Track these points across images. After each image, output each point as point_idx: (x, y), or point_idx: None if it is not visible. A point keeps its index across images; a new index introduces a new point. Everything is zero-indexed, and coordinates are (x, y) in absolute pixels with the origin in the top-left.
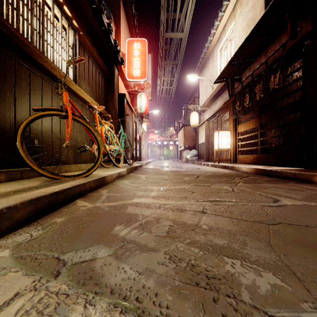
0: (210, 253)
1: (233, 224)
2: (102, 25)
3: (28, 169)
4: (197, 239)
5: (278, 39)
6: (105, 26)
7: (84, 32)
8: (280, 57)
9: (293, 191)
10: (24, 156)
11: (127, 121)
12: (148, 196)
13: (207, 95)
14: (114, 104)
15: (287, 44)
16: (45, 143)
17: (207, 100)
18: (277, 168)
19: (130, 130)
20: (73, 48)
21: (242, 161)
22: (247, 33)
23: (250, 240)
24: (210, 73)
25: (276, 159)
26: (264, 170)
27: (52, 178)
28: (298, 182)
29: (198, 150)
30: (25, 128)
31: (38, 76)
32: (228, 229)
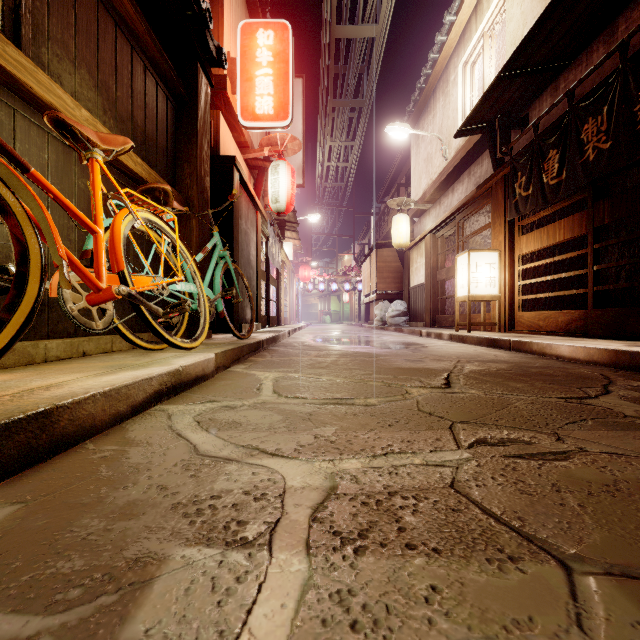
0: None
1: None
2: None
3: None
4: None
5: None
6: None
7: None
8: None
9: None
10: None
11: (241, 228)
12: None
13: (431, 176)
14: (196, 171)
15: None
16: None
17: (431, 187)
18: None
19: (251, 252)
20: None
21: (533, 328)
22: None
23: None
24: (438, 122)
25: None
26: None
27: None
28: None
29: (409, 301)
30: None
31: None
32: None
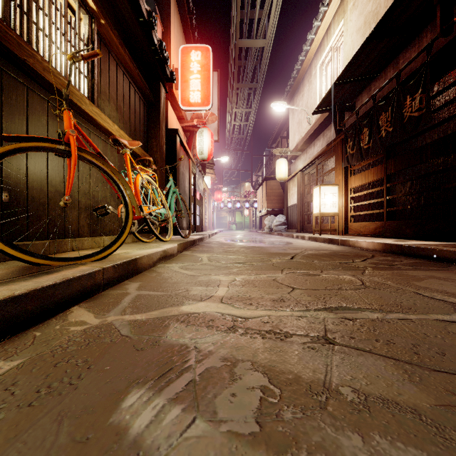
0: None
1: (413, 381)
2: (139, 14)
3: None
4: (347, 455)
5: (416, 41)
6: (143, 14)
7: (108, 21)
8: (422, 67)
9: None
10: None
11: (180, 171)
12: (211, 298)
13: (301, 134)
14: (159, 143)
15: (432, 48)
16: (34, 200)
17: (301, 141)
18: (420, 243)
19: (186, 185)
20: (88, 44)
21: (357, 232)
22: (364, 35)
23: None
24: (305, 100)
25: (414, 229)
26: (399, 246)
27: (33, 263)
28: None
29: (288, 215)
30: None
31: (20, 83)
32: (411, 404)
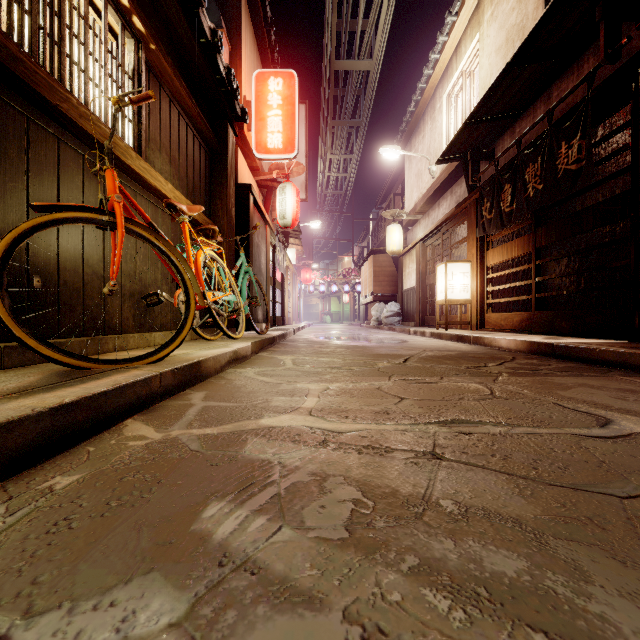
0: (488, 618)
1: (523, 495)
2: (200, 34)
3: (19, 345)
4: (436, 555)
5: (574, 67)
6: (206, 34)
7: (160, 46)
8: (582, 104)
9: (633, 397)
10: (4, 314)
11: (254, 242)
12: (297, 410)
13: (421, 190)
14: (226, 206)
15: (595, 77)
16: (67, 286)
17: (420, 200)
18: (576, 341)
19: (262, 261)
20: (134, 78)
21: (497, 326)
22: (507, 57)
23: (590, 557)
24: (427, 143)
25: (572, 322)
26: (550, 346)
27: (73, 367)
28: (632, 373)
29: (403, 303)
30: (9, 249)
31: (50, 134)
32: (514, 515)
